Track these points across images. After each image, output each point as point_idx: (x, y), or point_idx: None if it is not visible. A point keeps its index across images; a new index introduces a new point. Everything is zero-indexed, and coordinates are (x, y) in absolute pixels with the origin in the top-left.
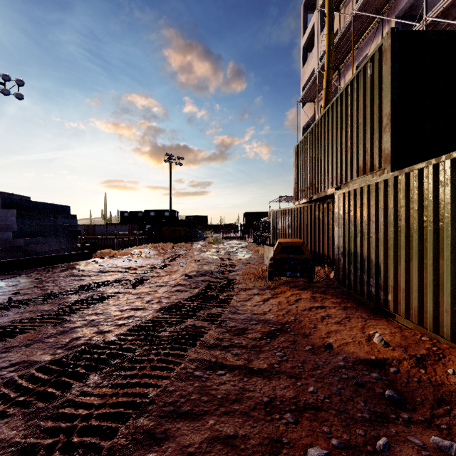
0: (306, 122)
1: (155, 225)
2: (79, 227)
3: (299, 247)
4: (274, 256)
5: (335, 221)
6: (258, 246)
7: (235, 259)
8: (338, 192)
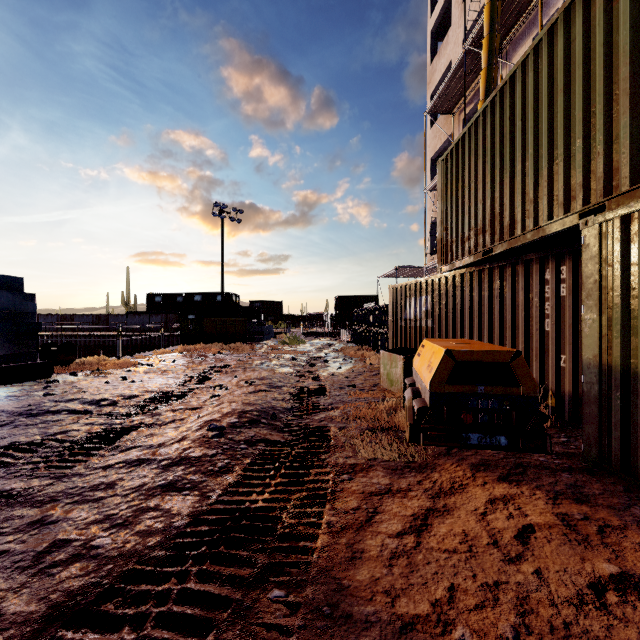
0: (436, 149)
1: (202, 315)
2: (84, 318)
3: (501, 365)
4: (434, 388)
5: (584, 297)
6: (362, 348)
7: (325, 377)
8: (601, 219)
